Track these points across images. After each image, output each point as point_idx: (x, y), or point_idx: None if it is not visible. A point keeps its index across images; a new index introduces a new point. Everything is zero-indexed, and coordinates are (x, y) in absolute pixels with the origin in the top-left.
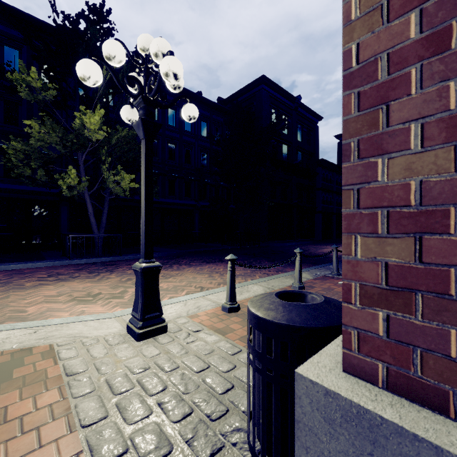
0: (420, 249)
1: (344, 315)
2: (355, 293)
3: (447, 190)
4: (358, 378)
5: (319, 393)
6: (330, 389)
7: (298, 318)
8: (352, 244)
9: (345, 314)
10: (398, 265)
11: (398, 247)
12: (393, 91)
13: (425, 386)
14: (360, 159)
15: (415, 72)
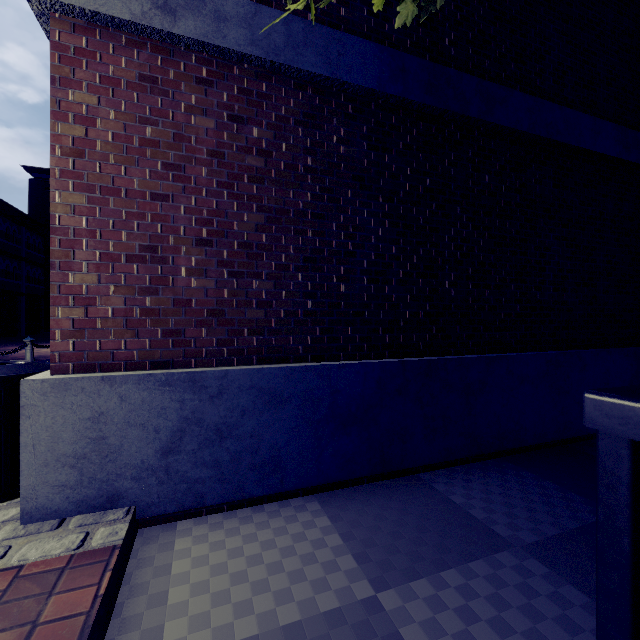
0: (87, 312)
1: (52, 347)
2: (59, 335)
3: (96, 290)
4: (60, 374)
5: (38, 384)
6: (45, 379)
7: (11, 372)
8: (57, 311)
9: (53, 346)
10: (79, 319)
11: (79, 311)
12: (76, 245)
13: (89, 365)
14: (61, 271)
15: (86, 242)
